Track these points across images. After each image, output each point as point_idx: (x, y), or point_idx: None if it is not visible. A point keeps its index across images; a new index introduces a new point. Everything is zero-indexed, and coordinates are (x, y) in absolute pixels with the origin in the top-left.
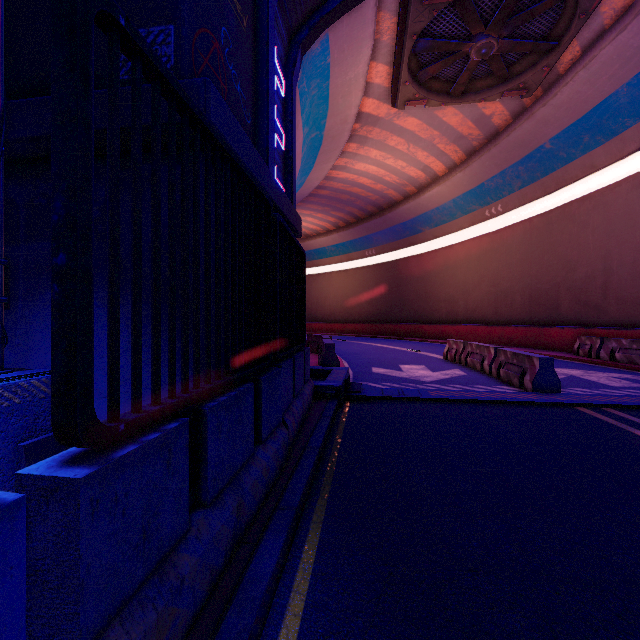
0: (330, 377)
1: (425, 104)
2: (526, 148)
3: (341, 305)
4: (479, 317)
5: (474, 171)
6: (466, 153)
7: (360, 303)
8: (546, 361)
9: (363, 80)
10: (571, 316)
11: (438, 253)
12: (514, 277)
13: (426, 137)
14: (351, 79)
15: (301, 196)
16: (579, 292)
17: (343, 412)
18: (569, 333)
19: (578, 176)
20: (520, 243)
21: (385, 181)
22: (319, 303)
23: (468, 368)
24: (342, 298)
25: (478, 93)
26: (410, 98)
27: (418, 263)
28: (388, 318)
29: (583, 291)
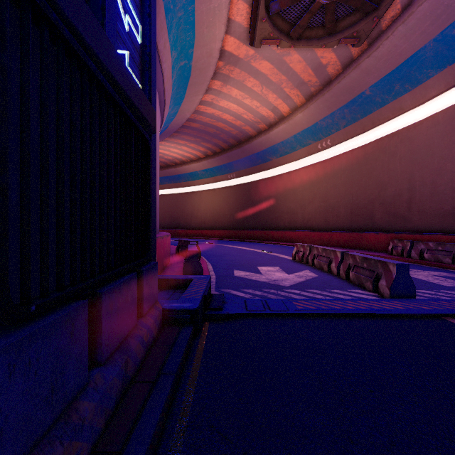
0: (187, 292)
1: (278, 44)
2: (351, 94)
3: (209, 216)
4: (313, 225)
5: (311, 112)
6: (305, 97)
7: (224, 214)
8: (403, 267)
9: (226, 12)
10: (383, 224)
11: (282, 177)
12: (339, 195)
13: (276, 81)
14: (215, 8)
15: (176, 126)
16: (389, 206)
17: (199, 345)
18: (383, 237)
19: (389, 117)
20: (344, 169)
21: (243, 118)
22: (193, 214)
23: (316, 269)
24: (210, 210)
25: (320, 39)
26: (266, 37)
27: (267, 184)
28: (245, 226)
29: (392, 205)
